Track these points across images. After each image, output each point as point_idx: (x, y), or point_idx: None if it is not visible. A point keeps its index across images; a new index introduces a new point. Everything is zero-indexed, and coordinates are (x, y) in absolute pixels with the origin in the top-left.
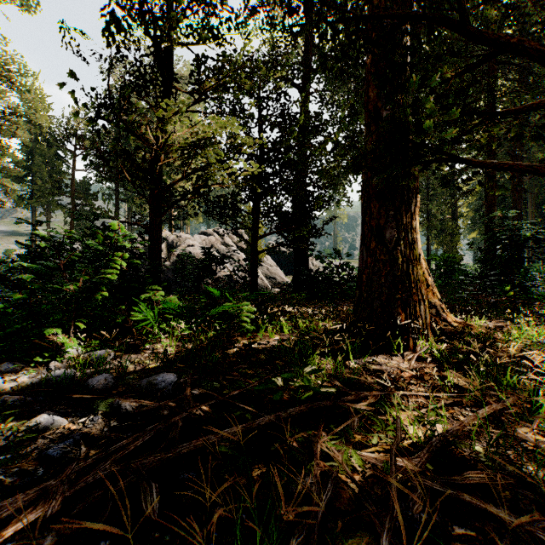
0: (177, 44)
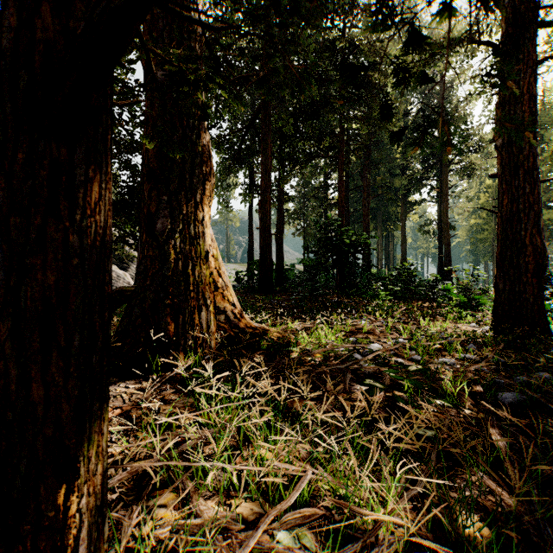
0: None
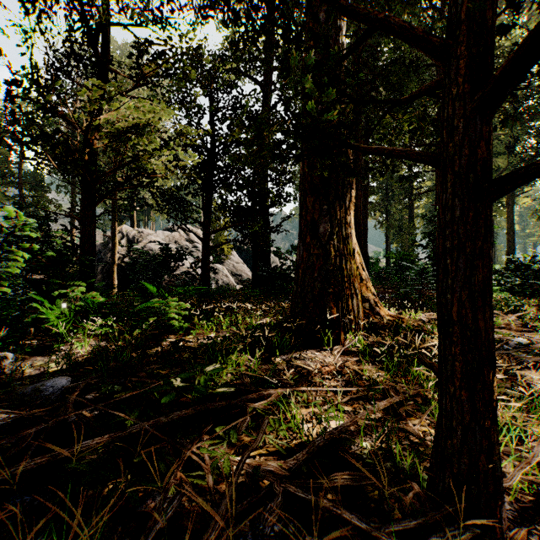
0: (115, 25)
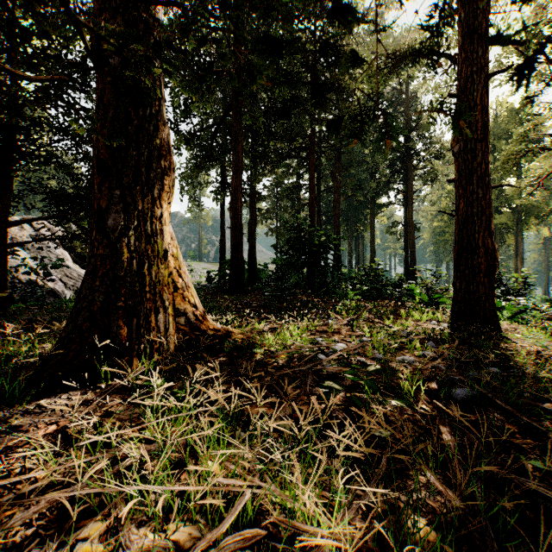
0: None
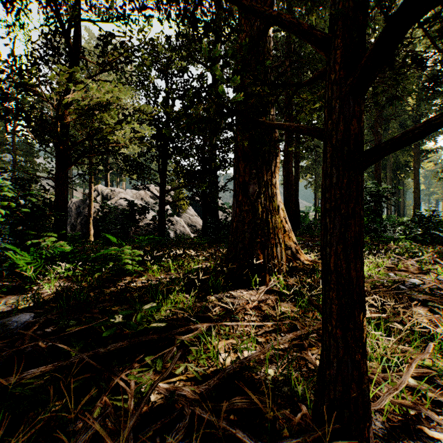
0: (84, 20)
